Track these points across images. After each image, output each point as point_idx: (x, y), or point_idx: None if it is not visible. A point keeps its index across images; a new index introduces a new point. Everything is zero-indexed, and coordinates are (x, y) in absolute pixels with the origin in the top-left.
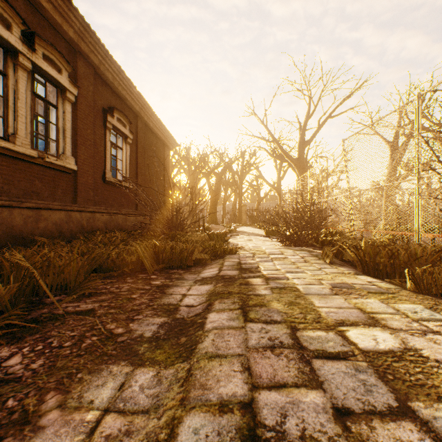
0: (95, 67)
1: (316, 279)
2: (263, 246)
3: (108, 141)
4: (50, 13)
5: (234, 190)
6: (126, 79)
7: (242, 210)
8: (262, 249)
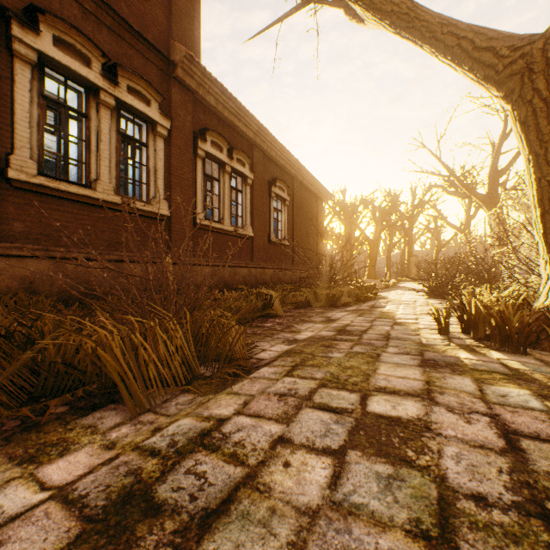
0: (264, 151)
1: (416, 311)
2: (404, 297)
3: (272, 207)
4: (240, 128)
5: (402, 236)
6: (286, 152)
7: (411, 262)
8: (400, 298)
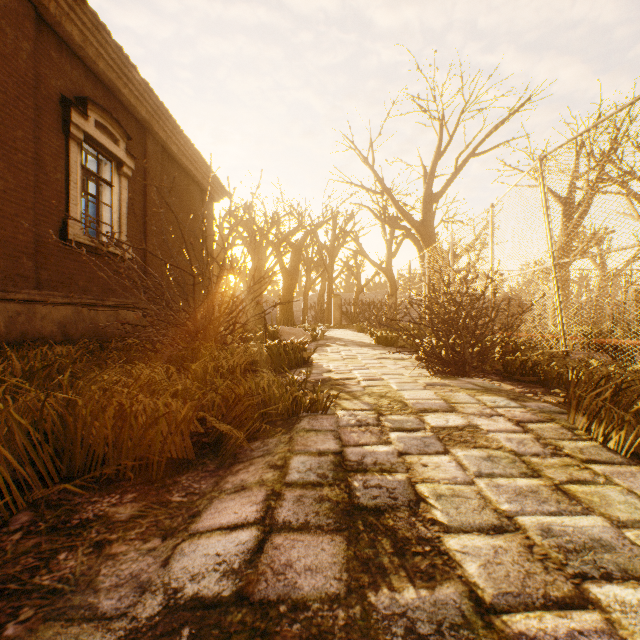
0: (36, 3)
1: None
2: (389, 379)
3: (75, 163)
4: None
5: (321, 272)
6: (114, 47)
7: (334, 304)
8: (391, 391)
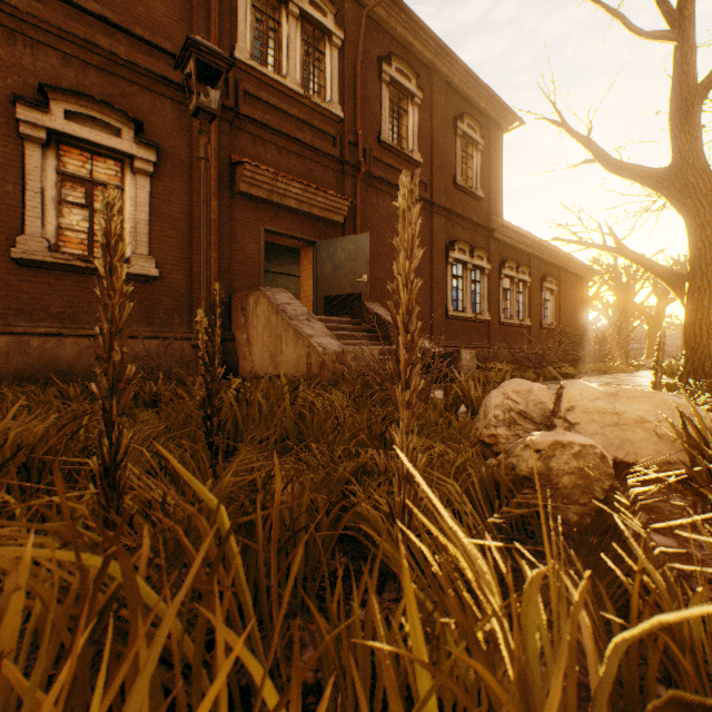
0: (537, 257)
1: None
2: None
3: (542, 299)
4: (523, 249)
5: None
6: (555, 252)
7: None
8: None
